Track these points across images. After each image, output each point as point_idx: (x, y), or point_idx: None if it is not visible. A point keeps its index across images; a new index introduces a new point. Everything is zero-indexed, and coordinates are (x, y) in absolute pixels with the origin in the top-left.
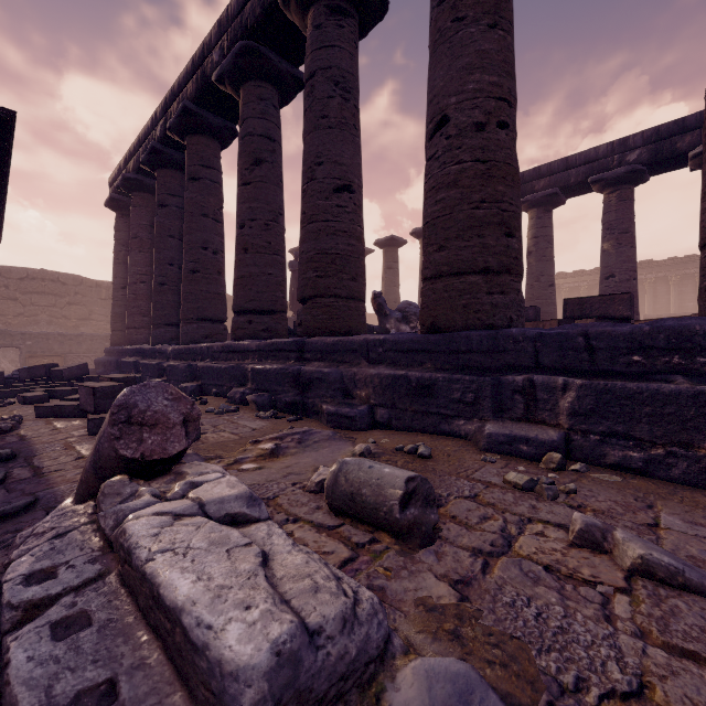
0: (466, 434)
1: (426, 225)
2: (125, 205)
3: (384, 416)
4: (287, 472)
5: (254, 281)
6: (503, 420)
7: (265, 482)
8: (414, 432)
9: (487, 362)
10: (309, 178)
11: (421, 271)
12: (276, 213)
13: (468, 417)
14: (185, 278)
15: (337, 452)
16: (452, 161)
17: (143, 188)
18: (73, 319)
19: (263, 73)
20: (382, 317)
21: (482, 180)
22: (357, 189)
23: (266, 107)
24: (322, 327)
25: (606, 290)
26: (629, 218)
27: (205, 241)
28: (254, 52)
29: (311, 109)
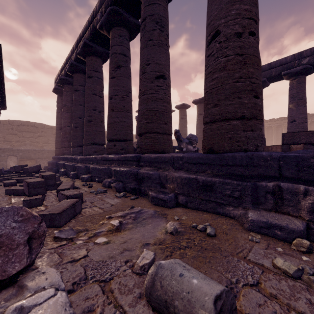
0: (233, 215)
1: (206, 93)
2: (61, 91)
3: (183, 200)
4: (123, 248)
5: (116, 125)
6: (259, 210)
7: (107, 259)
8: (200, 211)
9: (245, 172)
10: (143, 72)
11: (203, 119)
12: (127, 91)
13: (235, 206)
14: (85, 124)
15: (156, 228)
16: (222, 55)
17: (68, 83)
18: (40, 143)
19: (121, 23)
20: (179, 142)
21: (240, 65)
22: (168, 77)
23: (122, 39)
24: (149, 148)
25: (291, 128)
26: (303, 92)
27: (95, 106)
28: (116, 12)
29: (144, 37)
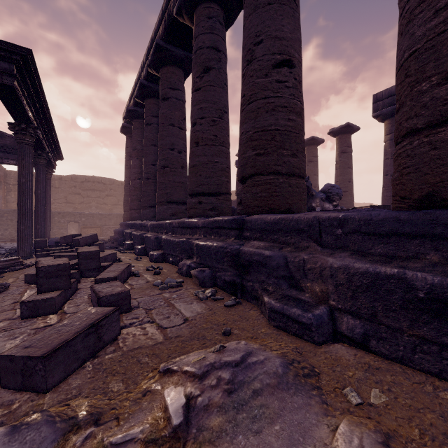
0: None
1: (411, 57)
2: (131, 130)
3: (354, 329)
4: None
5: (203, 169)
6: None
7: None
8: (417, 372)
9: None
10: (248, 60)
11: (399, 125)
12: (221, 111)
13: None
14: (159, 172)
15: None
16: None
17: (139, 116)
18: (109, 205)
19: None
20: (308, 197)
21: None
22: (297, 64)
23: (213, 23)
24: (261, 204)
25: None
26: None
27: (172, 143)
28: None
29: None
